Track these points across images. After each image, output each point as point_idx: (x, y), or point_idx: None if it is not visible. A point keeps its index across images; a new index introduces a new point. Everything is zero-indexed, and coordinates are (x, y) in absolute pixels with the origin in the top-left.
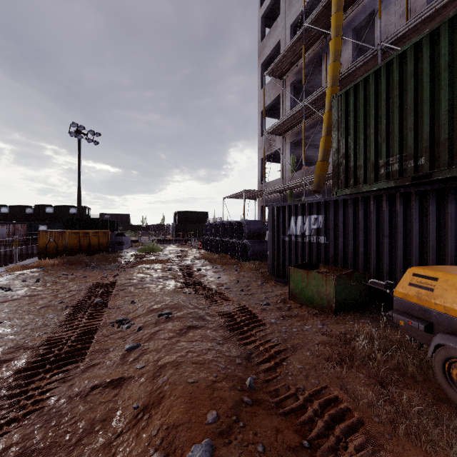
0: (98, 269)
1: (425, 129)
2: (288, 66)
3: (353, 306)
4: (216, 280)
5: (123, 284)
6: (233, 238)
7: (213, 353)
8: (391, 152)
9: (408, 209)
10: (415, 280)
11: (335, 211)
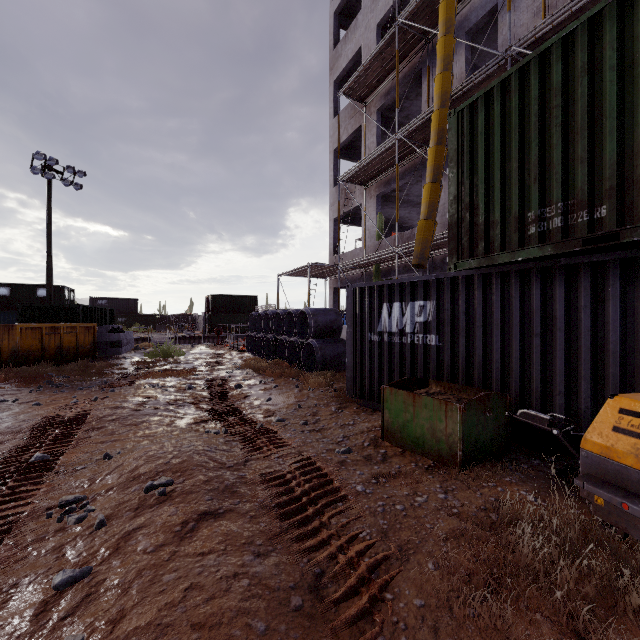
0: (67, 389)
1: (608, 159)
2: (374, 84)
3: (489, 452)
4: (265, 404)
5: (101, 418)
6: (292, 336)
7: (242, 586)
8: (548, 199)
9: (573, 292)
10: (626, 423)
11: (454, 295)
